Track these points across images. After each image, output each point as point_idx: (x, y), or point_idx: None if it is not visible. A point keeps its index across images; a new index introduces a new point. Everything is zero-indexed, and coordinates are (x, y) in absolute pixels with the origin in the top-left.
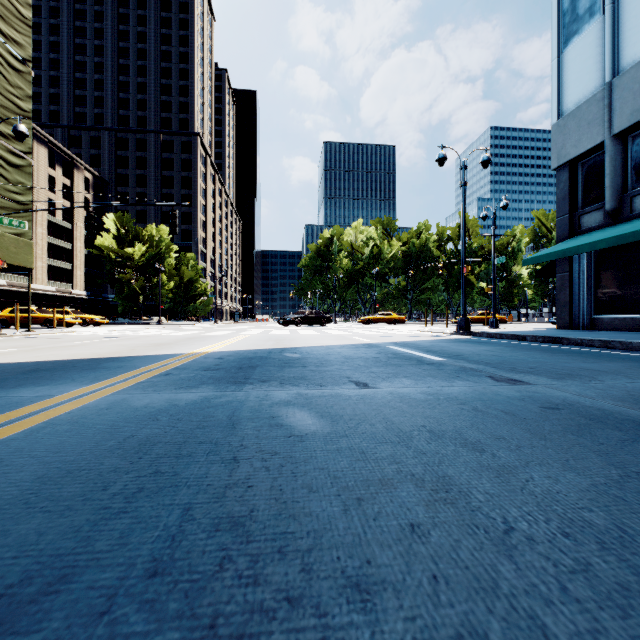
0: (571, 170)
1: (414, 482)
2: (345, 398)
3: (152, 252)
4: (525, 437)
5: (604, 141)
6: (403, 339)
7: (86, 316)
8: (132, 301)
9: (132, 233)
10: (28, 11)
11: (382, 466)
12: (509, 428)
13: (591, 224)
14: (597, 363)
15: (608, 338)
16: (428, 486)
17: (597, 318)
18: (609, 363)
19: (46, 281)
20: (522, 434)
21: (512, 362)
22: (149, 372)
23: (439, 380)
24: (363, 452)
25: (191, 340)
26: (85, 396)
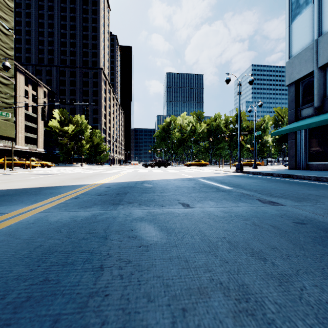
0: (296, 86)
1: (222, 291)
2: (176, 215)
3: (78, 129)
4: (290, 247)
5: (314, 70)
6: (208, 175)
7: (43, 162)
8: (67, 154)
9: (67, 119)
10: (11, 3)
11: (199, 274)
12: (278, 239)
13: (307, 114)
14: (316, 190)
15: (318, 175)
16: (233, 295)
17: (310, 164)
18: (323, 190)
19: (23, 144)
20: (287, 244)
21: (269, 190)
22: (66, 196)
23: (230, 202)
24: (186, 261)
25: (95, 176)
26: (23, 213)
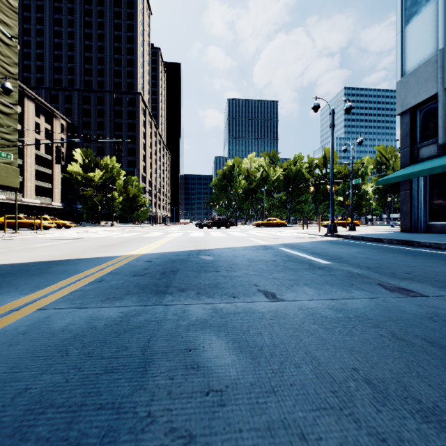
0: (411, 115)
1: None
2: (259, 316)
3: (107, 176)
4: None
5: (438, 93)
6: (289, 241)
7: (59, 221)
8: (93, 210)
9: (93, 162)
10: (15, 2)
11: None
12: None
13: (427, 154)
14: None
15: None
16: None
17: (431, 224)
18: None
19: (34, 196)
20: None
21: (387, 266)
22: (86, 278)
23: (337, 289)
24: (303, 435)
25: (131, 242)
26: (13, 312)
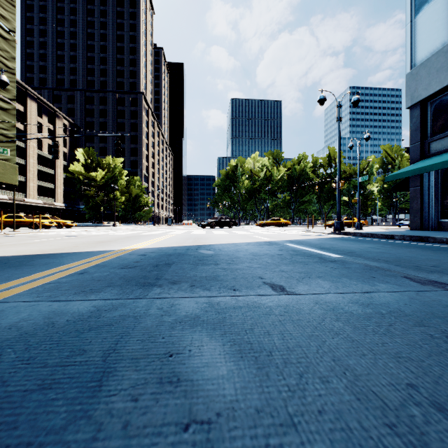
0: (422, 108)
1: None
2: (265, 311)
3: (109, 175)
4: None
5: None
6: (294, 238)
7: (60, 221)
8: (95, 210)
9: (95, 162)
10: None
11: None
12: None
13: (439, 149)
14: None
15: None
16: None
17: (443, 221)
18: None
19: (36, 196)
20: None
21: (408, 259)
22: (67, 270)
23: (358, 282)
24: None
25: (129, 238)
26: None
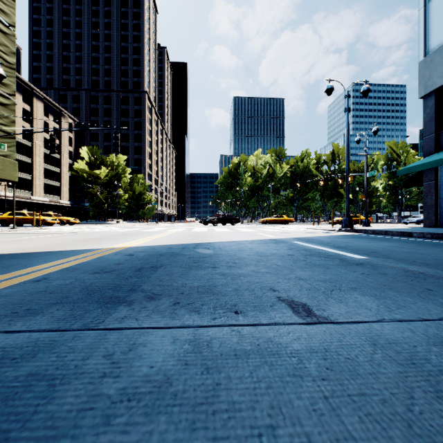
0: (437, 97)
1: None
2: (292, 367)
3: (113, 173)
4: None
5: None
6: (302, 235)
7: (63, 218)
8: (99, 208)
9: (99, 160)
10: None
11: None
12: None
13: None
14: None
15: None
16: None
17: None
18: None
19: (42, 194)
20: None
21: None
22: (23, 276)
23: (413, 298)
24: None
25: (125, 235)
26: None
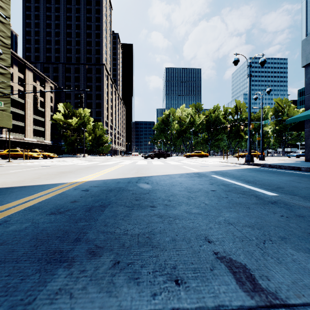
0: None
1: None
2: None
3: (80, 121)
4: None
5: None
6: (217, 168)
7: (45, 153)
8: (71, 146)
9: (71, 112)
10: None
11: None
12: None
13: None
14: None
15: None
16: None
17: None
18: None
19: (32, 136)
20: None
21: None
22: None
23: None
24: None
25: (86, 169)
26: None
